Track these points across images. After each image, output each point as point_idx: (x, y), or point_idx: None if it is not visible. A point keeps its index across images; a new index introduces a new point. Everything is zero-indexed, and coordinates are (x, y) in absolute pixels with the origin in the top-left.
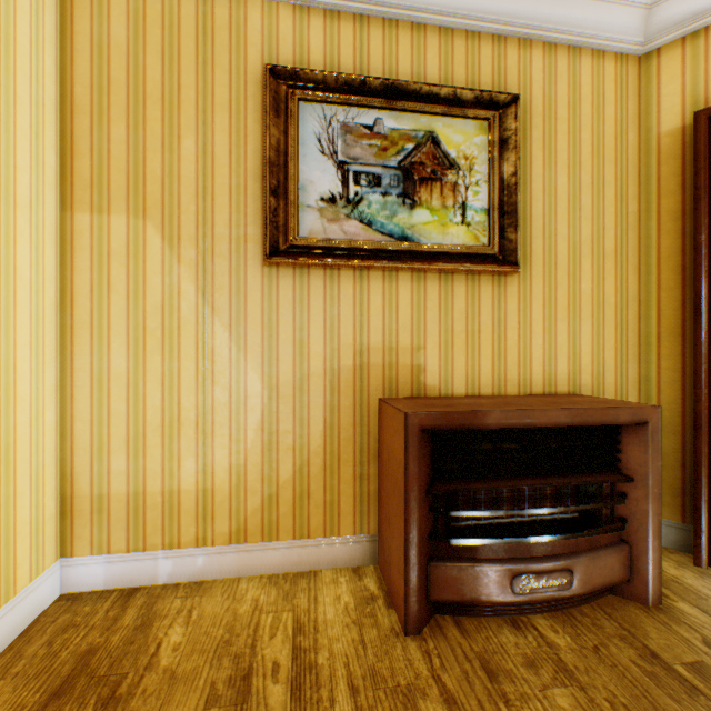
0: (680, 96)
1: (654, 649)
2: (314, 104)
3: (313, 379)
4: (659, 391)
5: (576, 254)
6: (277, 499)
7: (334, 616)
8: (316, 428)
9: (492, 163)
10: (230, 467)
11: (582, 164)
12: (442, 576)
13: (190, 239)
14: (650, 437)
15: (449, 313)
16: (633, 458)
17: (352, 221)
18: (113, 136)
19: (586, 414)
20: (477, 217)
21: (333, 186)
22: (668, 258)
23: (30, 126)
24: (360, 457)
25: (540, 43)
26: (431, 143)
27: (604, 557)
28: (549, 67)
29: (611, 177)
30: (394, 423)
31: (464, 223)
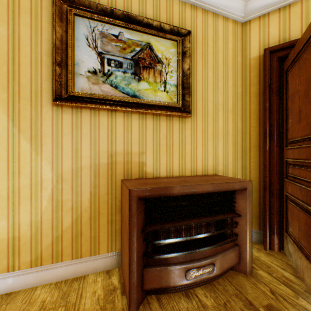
0: (258, 42)
1: (251, 300)
2: (84, 19)
3: (84, 170)
4: (250, 172)
5: (216, 110)
6: (61, 238)
7: (90, 305)
8: (85, 197)
9: (179, 63)
10: (31, 222)
11: (219, 68)
12: (150, 275)
13: (3, 87)
14: (248, 195)
15: (158, 136)
16: (241, 205)
17: (106, 85)
18: None
19: (220, 186)
20: (171, 88)
21: (95, 65)
22: (253, 113)
23: None
24: (111, 211)
25: (201, 9)
26: (149, 49)
27: (228, 254)
28: (205, 21)
29: (231, 75)
30: (125, 194)
31: (165, 91)
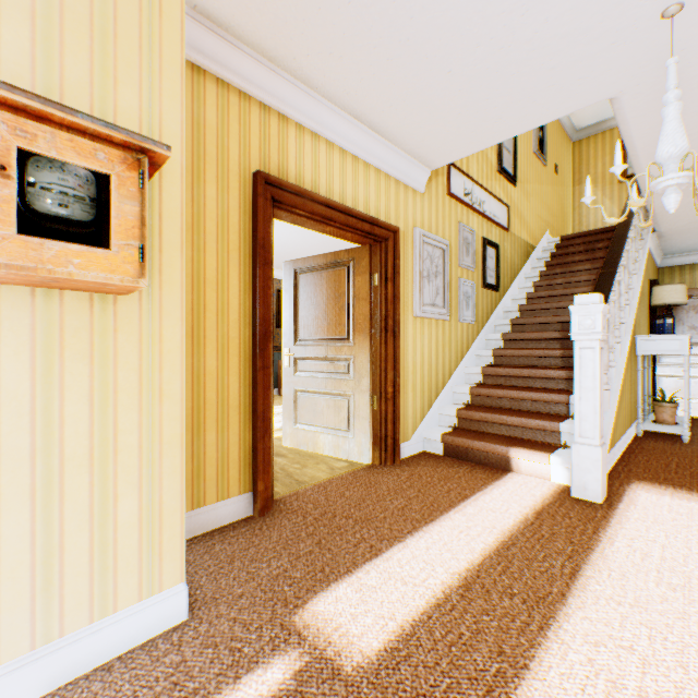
0: None
1: None
2: None
3: None
4: None
5: None
6: None
7: None
8: None
9: None
10: None
11: None
12: None
13: (599, 184)
14: None
15: None
16: None
17: None
18: (582, 170)
19: None
20: None
21: None
22: None
23: (569, 174)
24: None
25: None
26: None
27: None
28: None
29: None
30: None
31: None
